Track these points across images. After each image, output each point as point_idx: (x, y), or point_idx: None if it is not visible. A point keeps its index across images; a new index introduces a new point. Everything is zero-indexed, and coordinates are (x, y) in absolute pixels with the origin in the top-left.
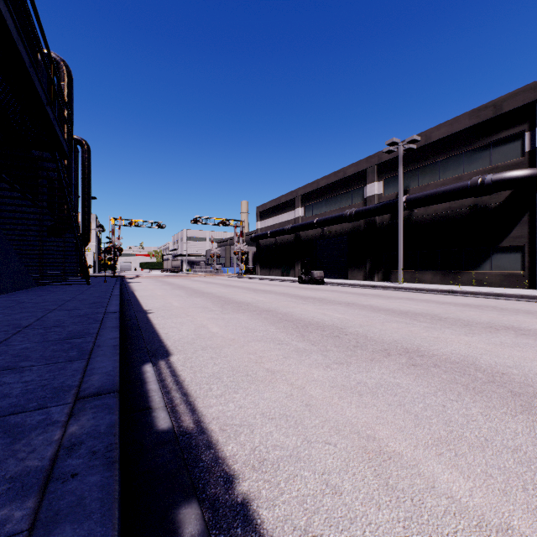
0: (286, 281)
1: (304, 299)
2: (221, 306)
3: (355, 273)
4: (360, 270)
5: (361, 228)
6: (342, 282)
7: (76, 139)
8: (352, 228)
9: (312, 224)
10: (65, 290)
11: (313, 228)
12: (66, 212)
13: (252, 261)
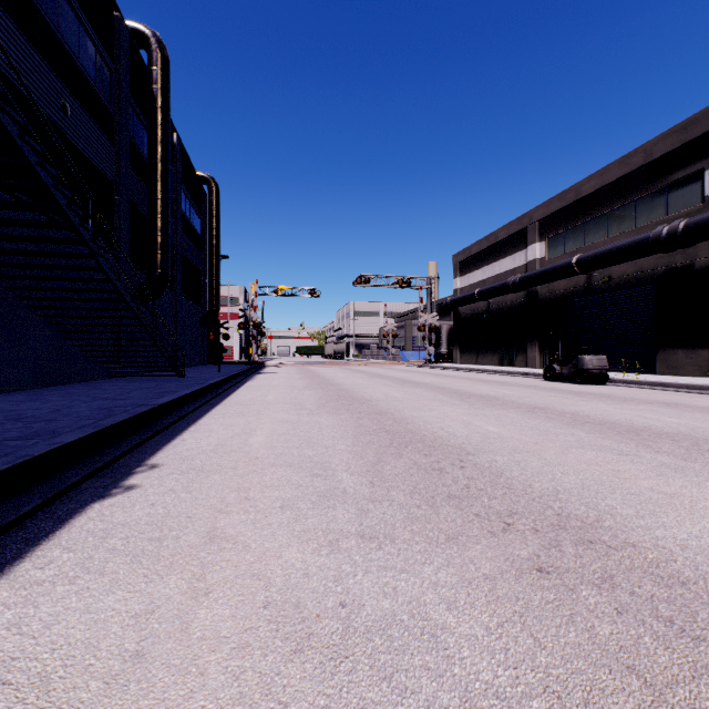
0: (514, 375)
1: (632, 436)
2: (371, 464)
3: (676, 360)
4: (692, 354)
5: (695, 263)
6: (660, 380)
7: (202, 177)
8: (669, 266)
9: (567, 267)
10: (115, 387)
11: (568, 275)
12: (159, 265)
13: (447, 341)
